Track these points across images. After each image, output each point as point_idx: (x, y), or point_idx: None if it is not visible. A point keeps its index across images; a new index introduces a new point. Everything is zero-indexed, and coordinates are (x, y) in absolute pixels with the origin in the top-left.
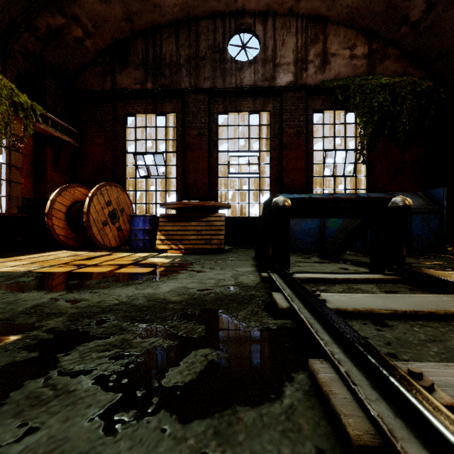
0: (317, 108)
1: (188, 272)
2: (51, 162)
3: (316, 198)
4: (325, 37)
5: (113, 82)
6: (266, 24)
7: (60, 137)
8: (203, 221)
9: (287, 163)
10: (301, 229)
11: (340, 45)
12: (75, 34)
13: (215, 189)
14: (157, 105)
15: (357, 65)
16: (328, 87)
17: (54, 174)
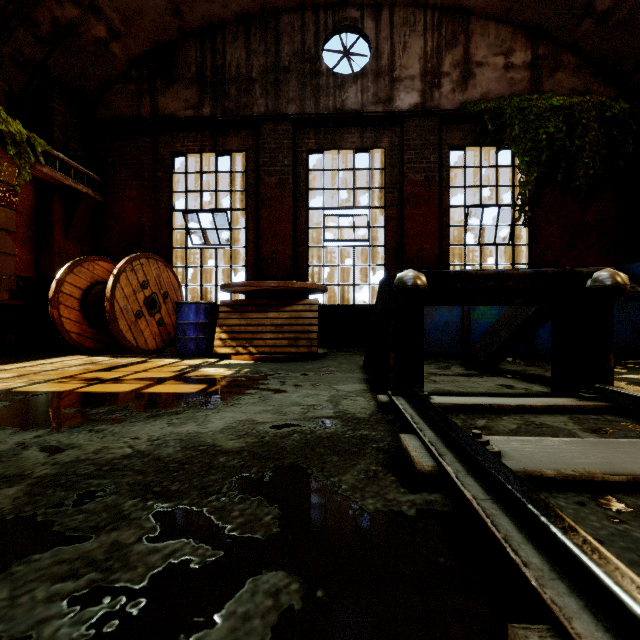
0: (455, 143)
1: (259, 391)
2: (60, 224)
3: (466, 273)
4: (467, 38)
5: (153, 106)
6: (379, 19)
7: (74, 187)
8: (285, 311)
9: (411, 225)
10: (434, 323)
11: (489, 49)
12: (95, 33)
13: (303, 263)
14: (218, 140)
15: (516, 79)
16: (471, 112)
17: (66, 241)
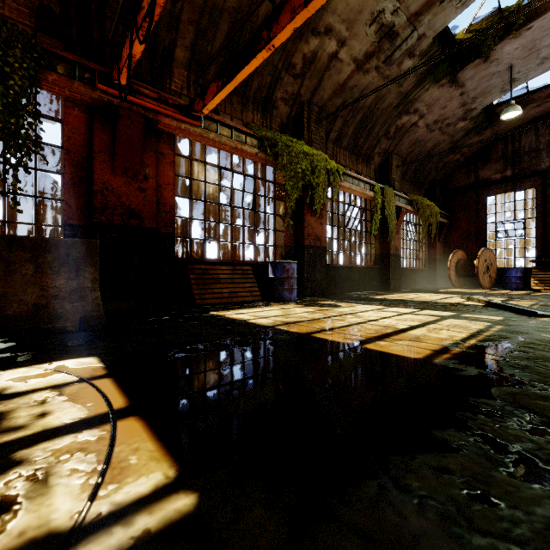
0: None
1: None
2: (437, 237)
3: None
4: None
5: (475, 176)
6: None
7: (443, 222)
8: None
9: None
10: None
11: None
12: (455, 158)
13: None
14: (516, 185)
15: None
16: None
17: (438, 243)
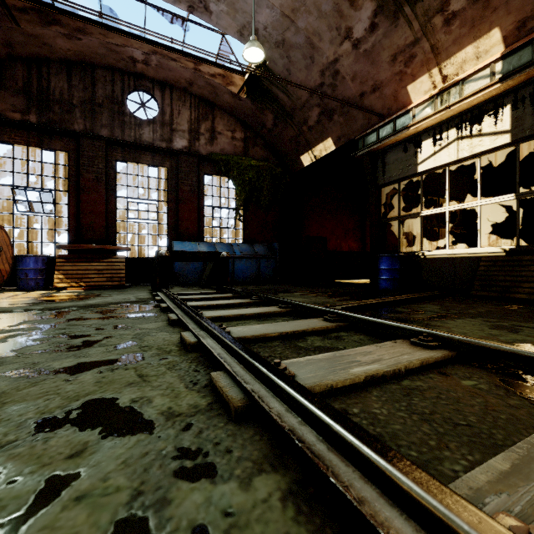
0: (207, 172)
1: (101, 297)
2: None
3: (184, 251)
4: (213, 118)
5: None
6: (164, 92)
7: None
8: (104, 262)
9: (182, 214)
10: (190, 268)
11: (224, 126)
12: None
13: (113, 231)
14: (44, 140)
15: (237, 145)
16: (214, 159)
17: None
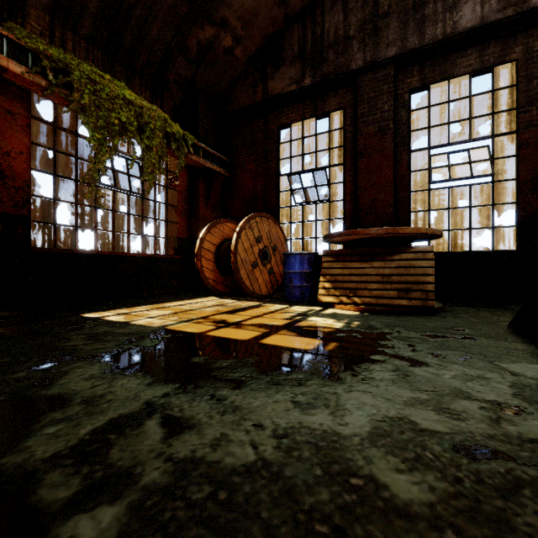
0: None
1: (388, 359)
2: (203, 198)
3: None
4: None
5: (264, 91)
6: None
7: (211, 168)
8: (392, 260)
9: None
10: None
11: None
12: (224, 44)
13: (405, 210)
14: (318, 104)
15: None
16: None
17: (206, 210)
